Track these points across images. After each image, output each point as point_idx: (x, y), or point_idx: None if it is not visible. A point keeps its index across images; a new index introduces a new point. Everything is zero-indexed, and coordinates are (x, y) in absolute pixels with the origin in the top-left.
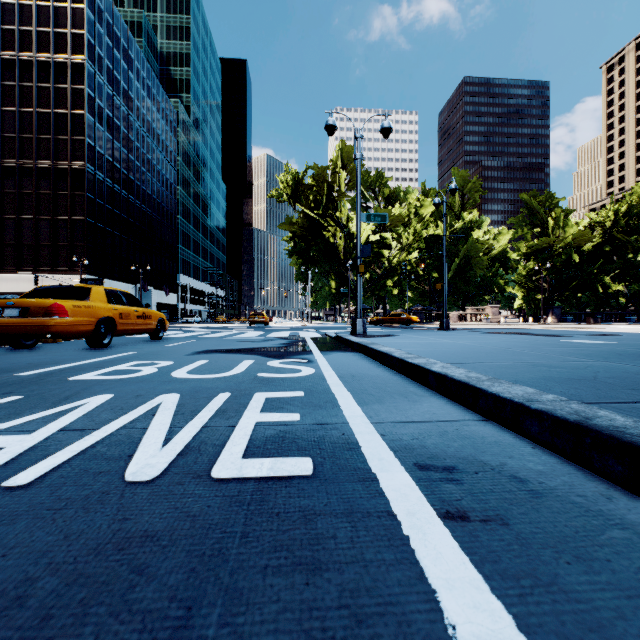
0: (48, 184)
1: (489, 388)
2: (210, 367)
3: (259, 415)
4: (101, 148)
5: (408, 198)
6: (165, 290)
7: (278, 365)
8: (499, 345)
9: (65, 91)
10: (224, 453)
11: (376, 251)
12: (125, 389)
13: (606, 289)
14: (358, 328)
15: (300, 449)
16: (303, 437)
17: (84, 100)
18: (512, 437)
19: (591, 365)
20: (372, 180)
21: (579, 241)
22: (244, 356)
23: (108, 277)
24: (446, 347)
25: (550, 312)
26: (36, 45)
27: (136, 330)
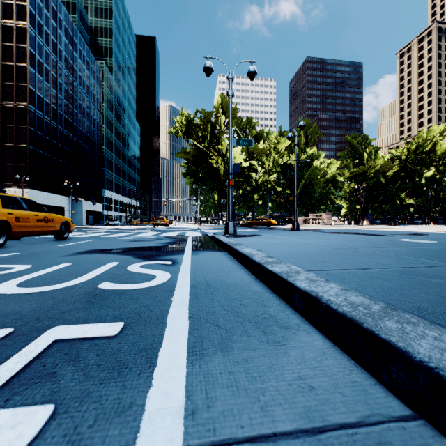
0: None
1: (410, 347)
2: (62, 273)
3: None
4: (41, 93)
5: (269, 137)
6: (92, 201)
7: (137, 269)
8: (346, 245)
9: (11, 48)
10: None
11: (247, 174)
12: None
13: (402, 202)
14: (230, 229)
15: None
16: None
17: (26, 56)
18: None
19: None
20: (244, 124)
21: (384, 169)
22: (116, 257)
23: (46, 190)
24: (302, 247)
25: (365, 217)
26: None
27: (37, 232)
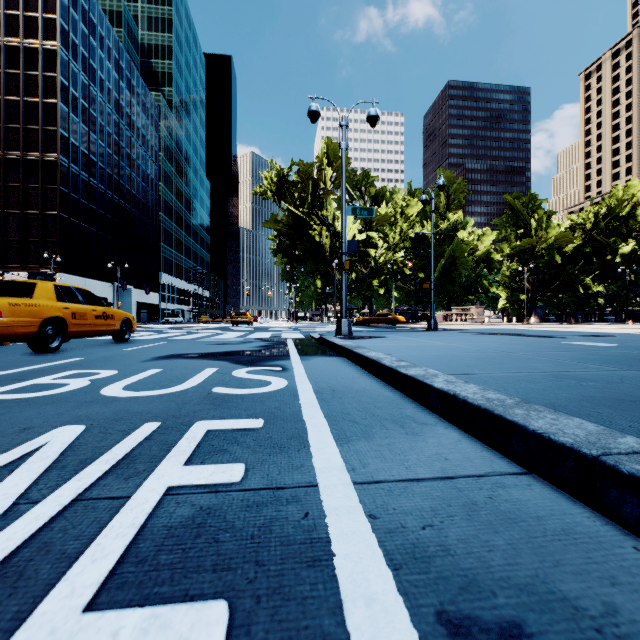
0: (17, 176)
1: (528, 422)
2: (159, 378)
3: (180, 470)
4: (76, 140)
5: (394, 198)
6: (145, 289)
7: (244, 375)
8: (498, 348)
9: (36, 78)
10: (56, 591)
11: (362, 251)
12: (17, 416)
13: (587, 290)
14: (343, 329)
15: (219, 566)
16: (235, 526)
17: (57, 88)
18: (586, 517)
19: (624, 376)
20: (358, 179)
21: (561, 242)
22: (209, 362)
23: (83, 275)
24: (441, 351)
25: (533, 312)
26: (4, 29)
27: (94, 332)
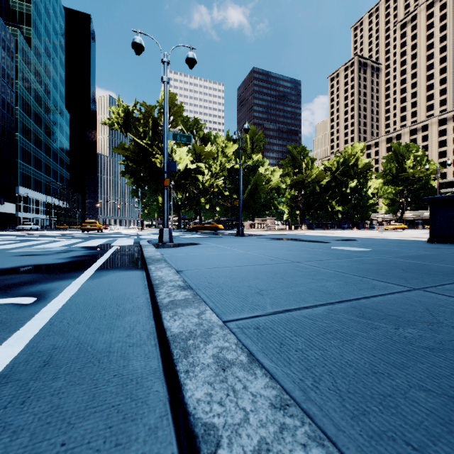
0: None
1: None
2: None
3: None
4: None
5: (217, 140)
6: None
7: None
8: (287, 257)
9: None
10: None
11: (194, 176)
12: None
13: (333, 208)
14: (164, 237)
15: None
16: None
17: None
18: None
19: (425, 304)
20: (191, 124)
21: (319, 178)
22: None
23: None
24: (238, 263)
25: (303, 222)
26: None
27: None
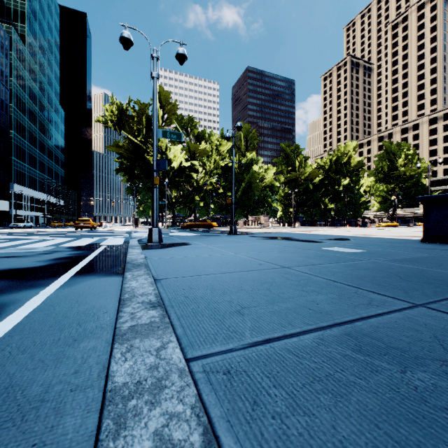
0: None
1: None
2: None
3: None
4: None
5: (211, 138)
6: None
7: None
8: (277, 260)
9: None
10: None
11: (188, 174)
12: None
13: (326, 206)
14: (154, 237)
15: None
16: None
17: None
18: None
19: (432, 329)
20: (185, 122)
21: (312, 176)
22: None
23: None
24: (224, 269)
25: (297, 220)
26: None
27: None
